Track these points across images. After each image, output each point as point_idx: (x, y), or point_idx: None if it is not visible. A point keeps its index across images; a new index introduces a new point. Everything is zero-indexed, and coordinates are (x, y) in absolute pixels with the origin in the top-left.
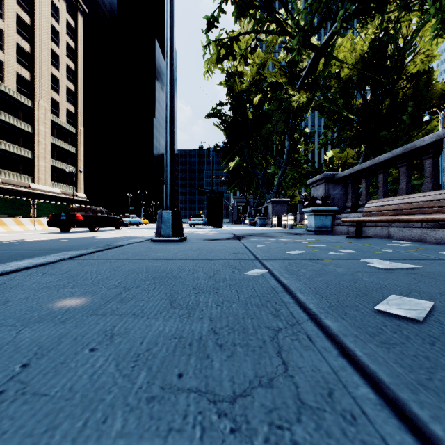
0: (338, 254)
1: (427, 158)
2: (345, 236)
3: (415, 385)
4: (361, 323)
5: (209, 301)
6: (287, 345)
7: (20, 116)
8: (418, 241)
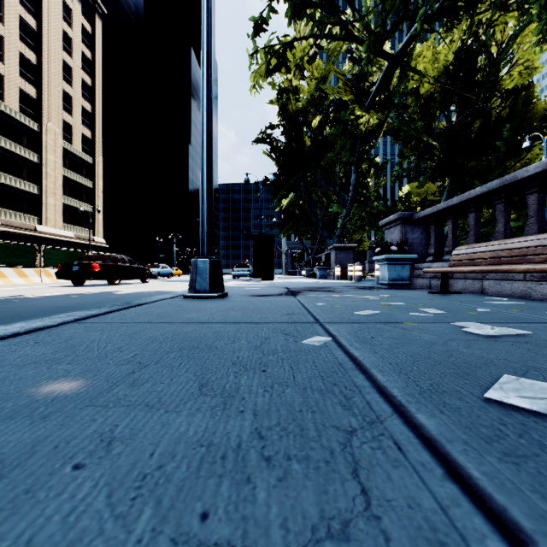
0: (422, 314)
1: (532, 193)
2: (426, 290)
3: None
4: (470, 420)
5: (254, 384)
6: (366, 458)
7: (24, 142)
8: (520, 298)
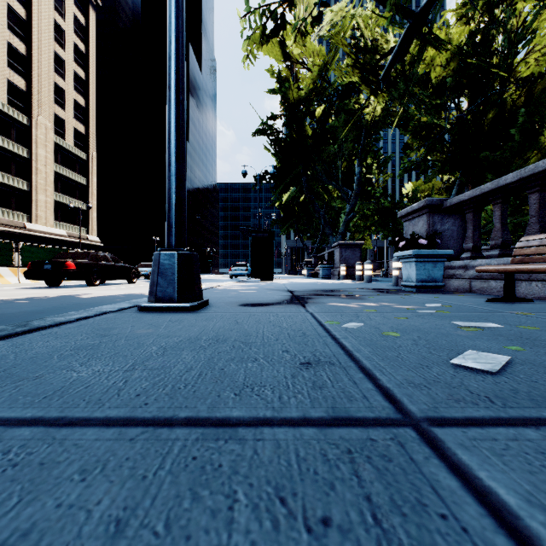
0: None
1: None
2: (471, 295)
3: None
4: None
5: None
6: None
7: (12, 136)
8: None
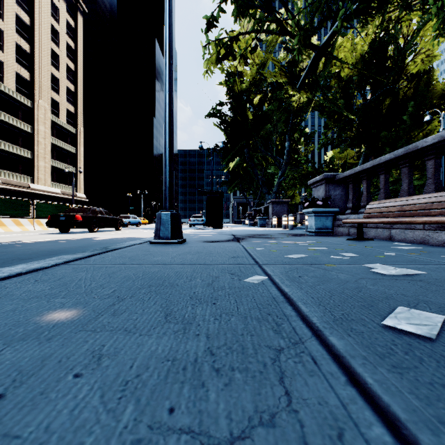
0: (340, 257)
1: (430, 159)
2: (346, 237)
3: (435, 423)
4: (369, 341)
5: (207, 314)
6: (290, 369)
7: (20, 116)
8: (420, 243)
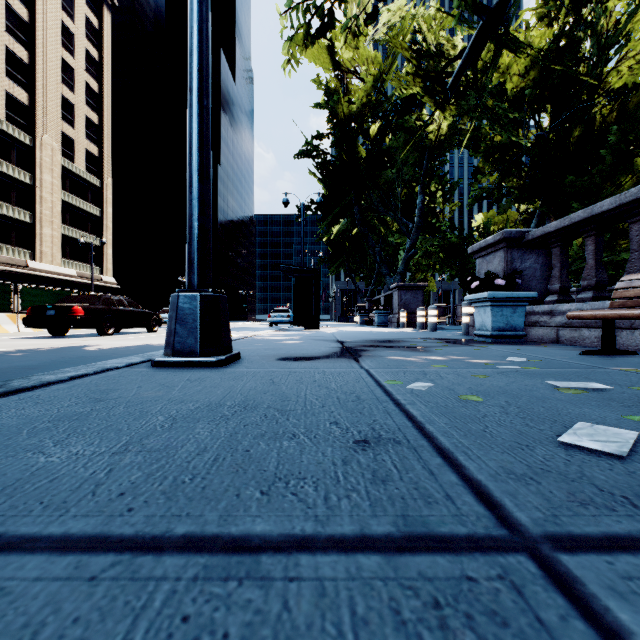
0: None
1: None
2: (560, 346)
3: None
4: None
5: None
6: None
7: (13, 159)
8: None
